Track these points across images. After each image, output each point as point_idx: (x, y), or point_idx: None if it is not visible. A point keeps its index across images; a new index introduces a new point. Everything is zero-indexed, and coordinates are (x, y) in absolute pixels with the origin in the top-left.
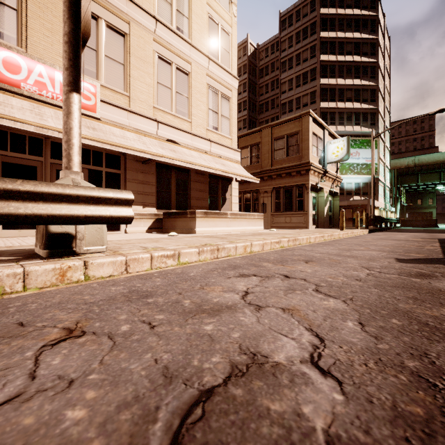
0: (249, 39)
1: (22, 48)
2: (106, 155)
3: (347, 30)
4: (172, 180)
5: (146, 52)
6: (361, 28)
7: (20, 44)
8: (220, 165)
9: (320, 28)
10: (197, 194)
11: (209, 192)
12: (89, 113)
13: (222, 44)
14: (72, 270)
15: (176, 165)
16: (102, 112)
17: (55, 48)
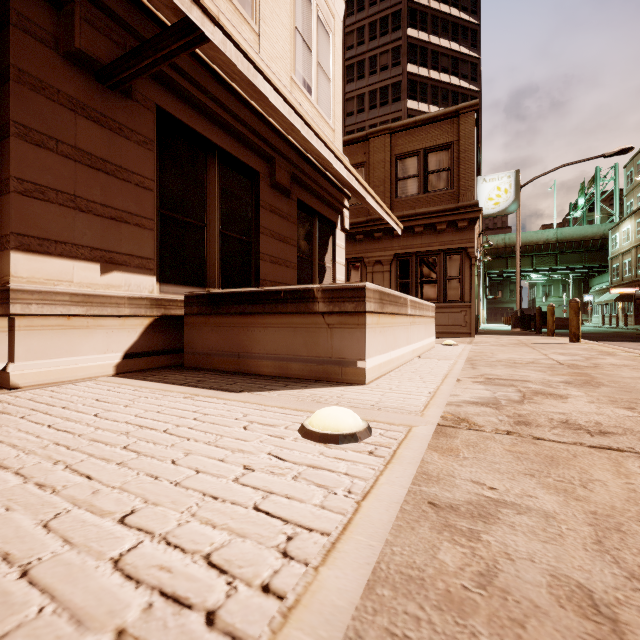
0: None
1: None
2: None
3: (442, 36)
4: (208, 189)
5: None
6: (459, 37)
7: None
8: (332, 173)
9: (408, 21)
10: (273, 246)
11: (296, 246)
12: None
13: None
14: None
15: (221, 142)
16: None
17: None
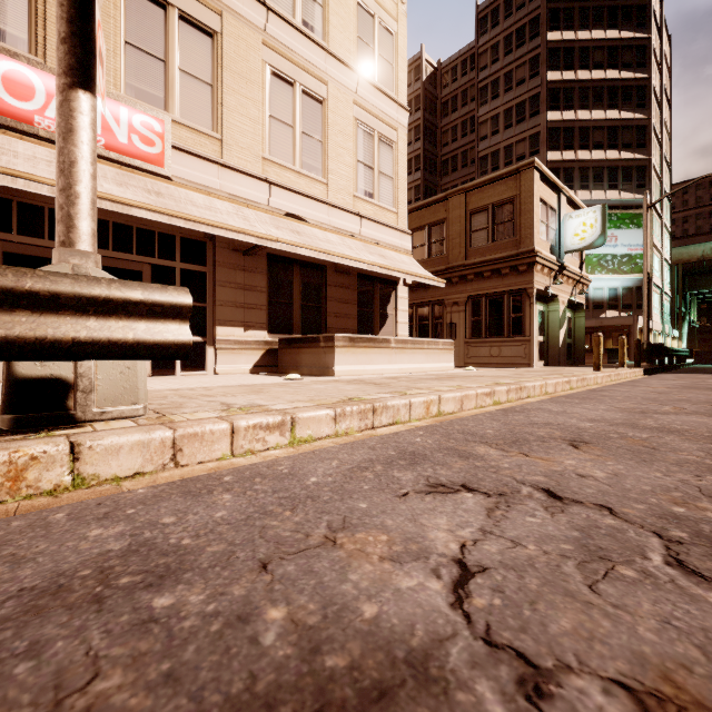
0: (424, 54)
1: (38, 57)
2: (181, 240)
3: (594, 27)
4: (294, 283)
5: (250, 64)
6: (619, 21)
7: (34, 49)
8: (376, 256)
9: (548, 25)
10: (337, 307)
11: (358, 304)
12: (151, 168)
13: (381, 51)
14: (41, 464)
15: (301, 257)
16: (174, 166)
17: None
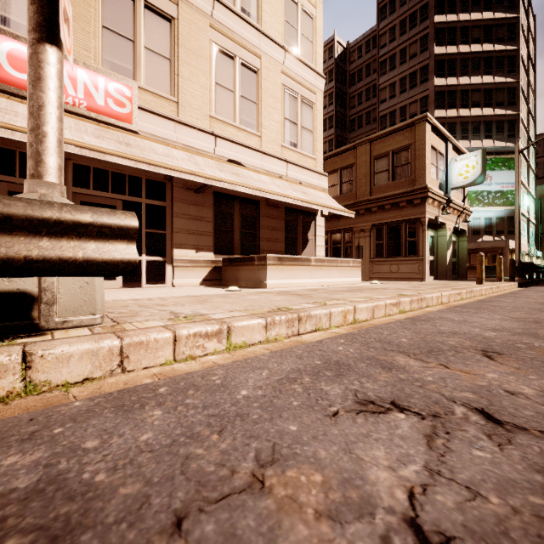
0: (336, 37)
1: None
2: (146, 181)
3: (473, 10)
4: (234, 215)
5: (200, 42)
6: (493, 4)
7: None
8: (299, 193)
9: (435, 10)
10: (268, 233)
11: (285, 231)
12: (123, 125)
13: (303, 31)
14: None
15: (240, 194)
16: (141, 123)
17: (79, 38)
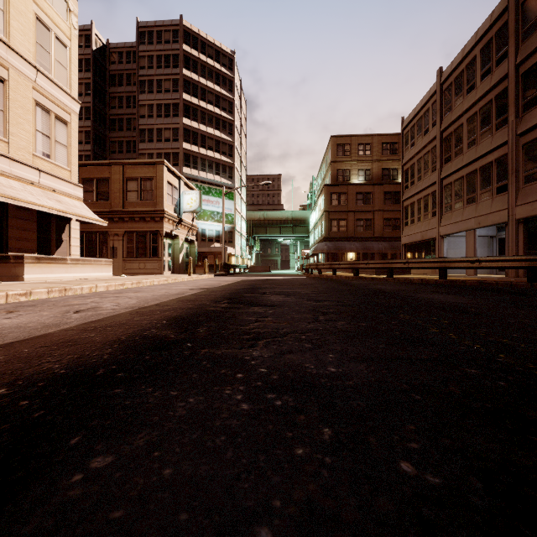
0: (94, 29)
1: None
2: None
3: (209, 79)
4: None
5: None
6: (221, 83)
7: None
8: (54, 201)
9: (183, 64)
10: (18, 233)
11: (37, 231)
12: None
13: (57, 57)
14: None
15: None
16: None
17: None
